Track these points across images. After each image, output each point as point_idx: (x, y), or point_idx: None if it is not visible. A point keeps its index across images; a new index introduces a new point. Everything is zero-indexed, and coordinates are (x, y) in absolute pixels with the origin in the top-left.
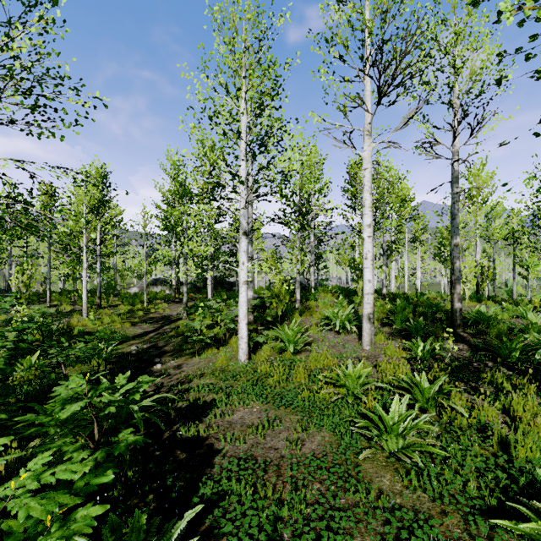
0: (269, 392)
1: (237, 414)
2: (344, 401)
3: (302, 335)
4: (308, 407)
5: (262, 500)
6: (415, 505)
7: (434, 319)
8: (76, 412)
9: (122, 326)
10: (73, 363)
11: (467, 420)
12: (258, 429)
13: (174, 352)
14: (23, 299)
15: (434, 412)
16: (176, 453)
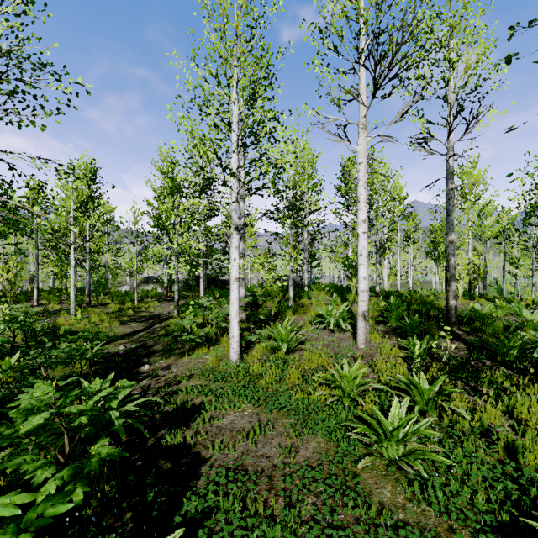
0: (261, 394)
1: (227, 418)
2: (340, 403)
3: (295, 333)
4: (302, 410)
5: (252, 519)
6: (420, 521)
7: (429, 316)
8: (44, 423)
9: (110, 325)
10: (54, 364)
11: (470, 423)
12: (249, 435)
13: (163, 352)
14: (8, 298)
15: (434, 416)
16: (159, 463)
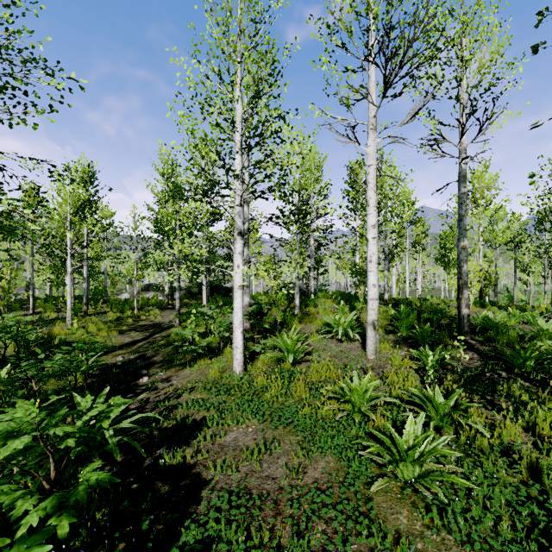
0: (266, 408)
1: (230, 435)
2: (350, 418)
3: (302, 343)
4: (310, 426)
5: (256, 551)
6: (440, 551)
7: (440, 325)
8: (28, 445)
9: (108, 335)
10: (45, 377)
11: (488, 440)
12: (253, 454)
13: (163, 363)
14: (1, 306)
15: (451, 432)
16: (157, 486)
